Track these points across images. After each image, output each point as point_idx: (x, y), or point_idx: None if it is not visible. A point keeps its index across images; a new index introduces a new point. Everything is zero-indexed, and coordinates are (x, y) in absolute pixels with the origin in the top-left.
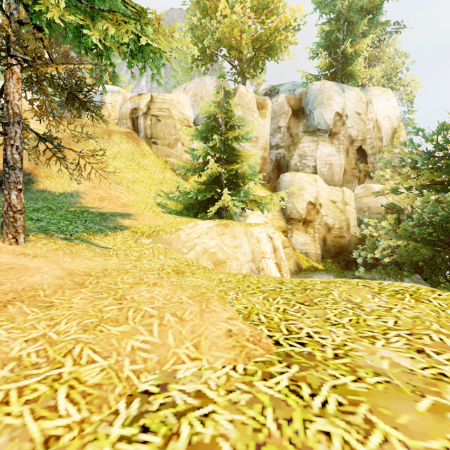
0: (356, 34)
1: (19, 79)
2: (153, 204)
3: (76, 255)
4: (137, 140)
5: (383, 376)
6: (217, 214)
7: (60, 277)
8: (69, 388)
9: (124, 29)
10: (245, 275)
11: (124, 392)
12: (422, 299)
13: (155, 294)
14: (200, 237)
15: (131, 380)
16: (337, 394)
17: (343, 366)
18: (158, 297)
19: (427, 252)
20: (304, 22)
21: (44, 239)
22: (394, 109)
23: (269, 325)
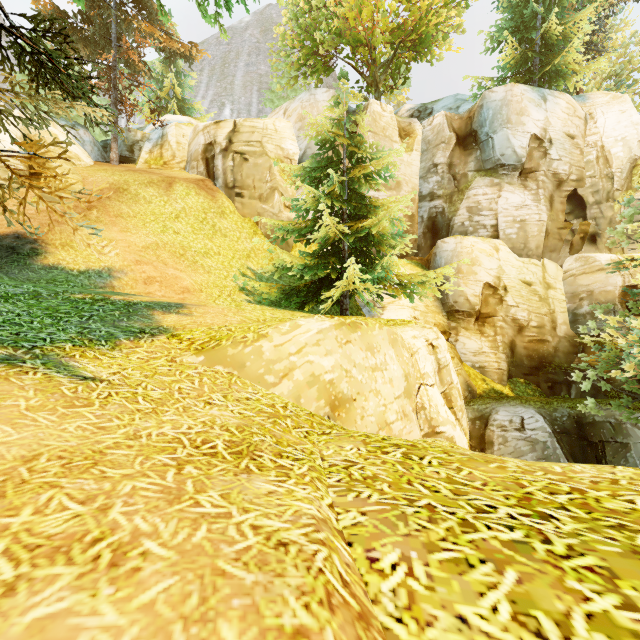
0: (565, 7)
1: None
2: (233, 289)
3: None
4: (212, 192)
5: None
6: (336, 305)
7: None
8: None
9: None
10: (406, 454)
11: None
12: None
13: None
14: (303, 351)
15: None
16: None
17: None
18: None
19: None
20: None
21: None
22: (633, 126)
23: None
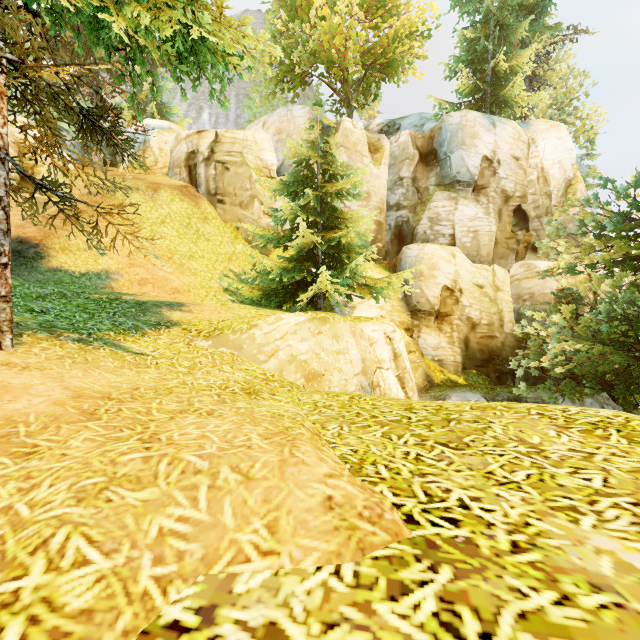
0: (513, 44)
1: (3, 93)
2: (218, 290)
3: (93, 366)
4: (195, 198)
5: (608, 592)
6: (311, 305)
7: (60, 402)
8: (29, 623)
9: (165, 16)
10: (352, 397)
11: (134, 626)
12: (639, 439)
13: (207, 432)
14: (285, 337)
15: (151, 598)
16: (530, 635)
17: (531, 569)
18: (212, 437)
19: (620, 360)
20: (437, 25)
21: (46, 341)
22: (567, 151)
23: (395, 485)
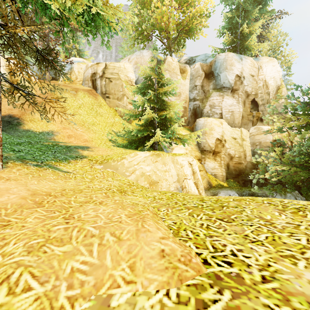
0: (251, 19)
1: None
2: (106, 140)
3: (43, 178)
4: (95, 95)
5: None
6: (152, 147)
7: (24, 197)
8: None
9: (79, 2)
10: (173, 194)
11: None
12: None
13: (99, 213)
14: (139, 164)
15: (65, 309)
16: None
17: (274, 293)
18: (101, 216)
19: (305, 175)
20: (213, 11)
21: (19, 165)
22: (277, 72)
23: (196, 242)
